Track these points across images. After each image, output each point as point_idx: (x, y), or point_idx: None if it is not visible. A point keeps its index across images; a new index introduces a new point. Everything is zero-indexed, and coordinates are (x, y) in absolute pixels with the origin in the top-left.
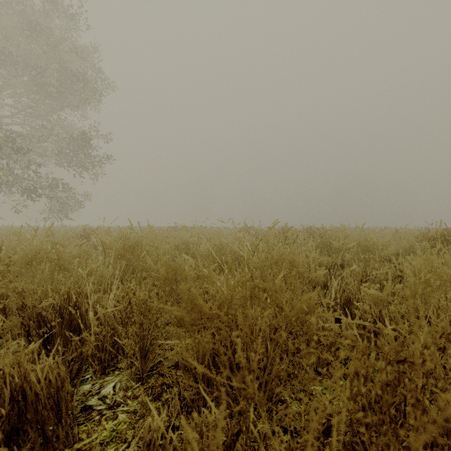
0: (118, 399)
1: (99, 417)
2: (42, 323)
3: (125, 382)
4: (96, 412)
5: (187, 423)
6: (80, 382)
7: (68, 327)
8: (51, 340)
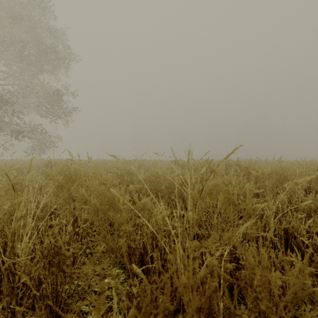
0: None
1: None
2: None
3: None
4: None
5: None
6: None
7: None
8: None
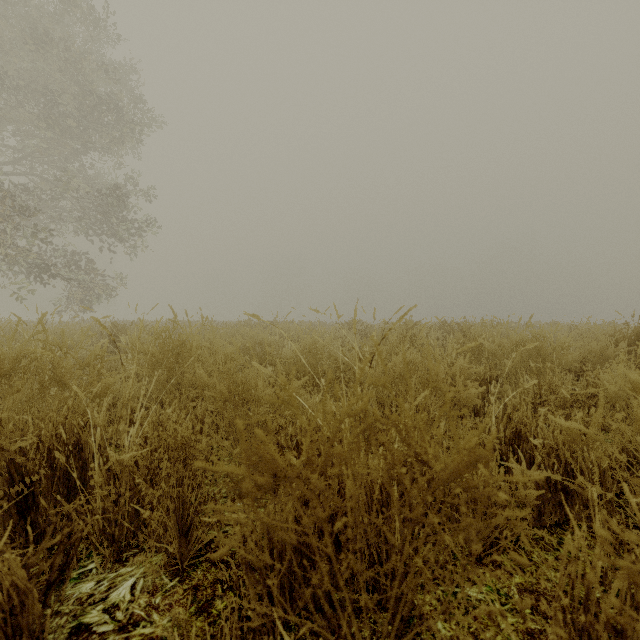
0: (136, 611)
1: None
2: (17, 477)
3: (153, 578)
4: (95, 638)
5: None
6: (77, 578)
7: (63, 480)
8: (32, 504)
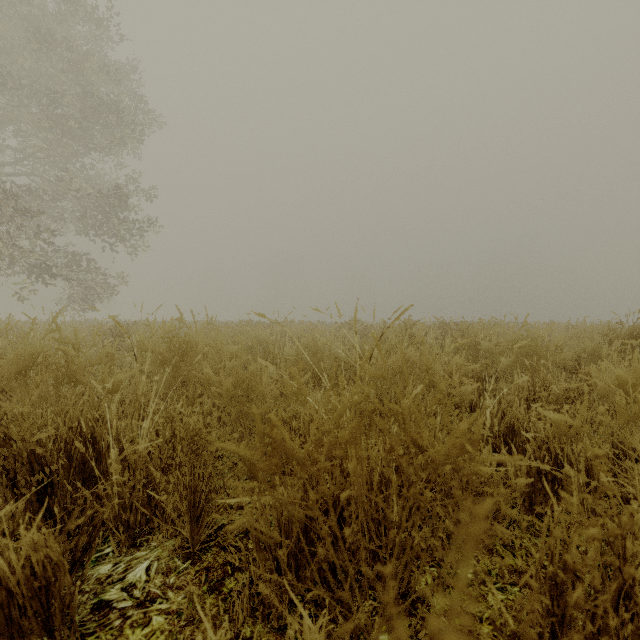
0: (153, 589)
1: (121, 622)
2: (37, 467)
3: (166, 561)
4: (116, 613)
5: (263, 632)
6: (95, 561)
7: (79, 471)
8: (51, 493)
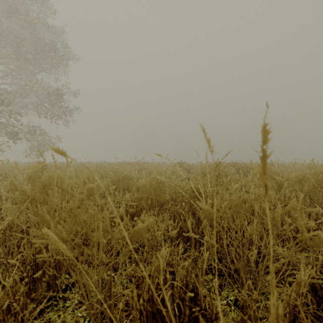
0: None
1: None
2: None
3: None
4: None
5: None
6: None
7: None
8: None
